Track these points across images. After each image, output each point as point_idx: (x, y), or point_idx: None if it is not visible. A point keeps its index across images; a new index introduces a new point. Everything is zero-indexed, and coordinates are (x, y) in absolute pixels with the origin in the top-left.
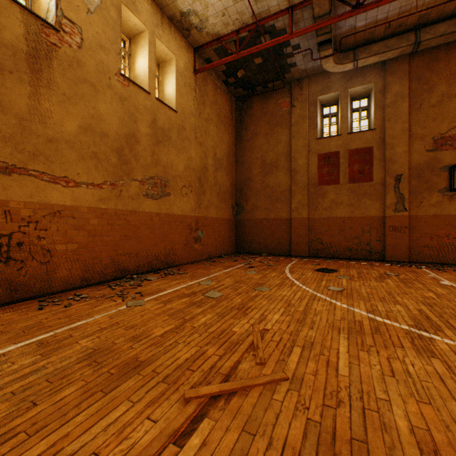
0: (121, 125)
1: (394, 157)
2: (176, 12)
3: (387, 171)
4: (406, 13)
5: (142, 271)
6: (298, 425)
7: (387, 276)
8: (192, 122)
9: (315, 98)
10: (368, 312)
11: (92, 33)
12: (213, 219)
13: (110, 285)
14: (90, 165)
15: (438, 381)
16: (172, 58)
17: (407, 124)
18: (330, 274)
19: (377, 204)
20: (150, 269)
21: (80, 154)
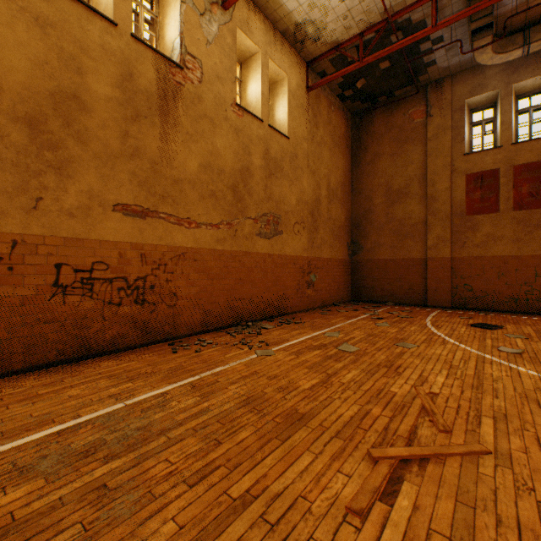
0: (236, 159)
1: None
2: (290, 25)
3: None
4: None
5: (255, 319)
6: (527, 506)
7: None
8: (305, 148)
9: (462, 102)
10: None
11: (211, 64)
12: (326, 260)
13: (228, 332)
14: (208, 205)
15: None
16: (283, 78)
17: None
18: (494, 331)
19: None
20: (263, 317)
21: (200, 194)
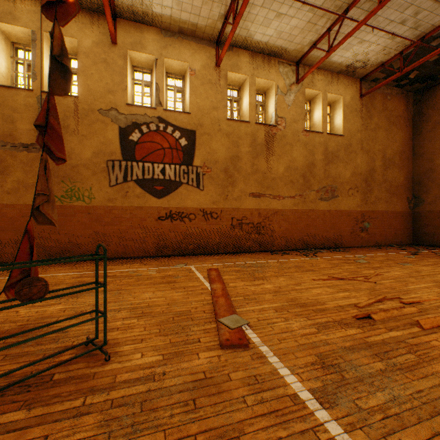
0: (304, 160)
1: None
2: (342, 68)
3: None
4: None
5: (317, 247)
6: (367, 287)
7: None
8: (358, 137)
9: None
10: None
11: (290, 116)
12: (381, 212)
13: (299, 251)
14: (288, 187)
15: None
16: (339, 98)
17: None
18: None
19: None
20: (323, 247)
21: (284, 183)
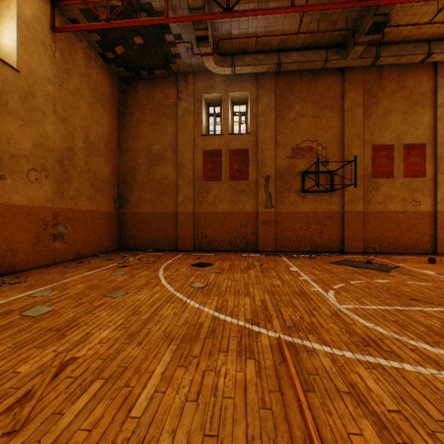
0: None
1: (264, 160)
2: None
3: (259, 172)
4: (270, 35)
5: None
6: None
7: (253, 266)
8: (49, 90)
9: (201, 95)
10: (216, 310)
11: None
12: (84, 212)
13: None
14: None
15: (241, 393)
16: None
17: (274, 133)
18: (204, 269)
19: (252, 200)
20: None
21: None
